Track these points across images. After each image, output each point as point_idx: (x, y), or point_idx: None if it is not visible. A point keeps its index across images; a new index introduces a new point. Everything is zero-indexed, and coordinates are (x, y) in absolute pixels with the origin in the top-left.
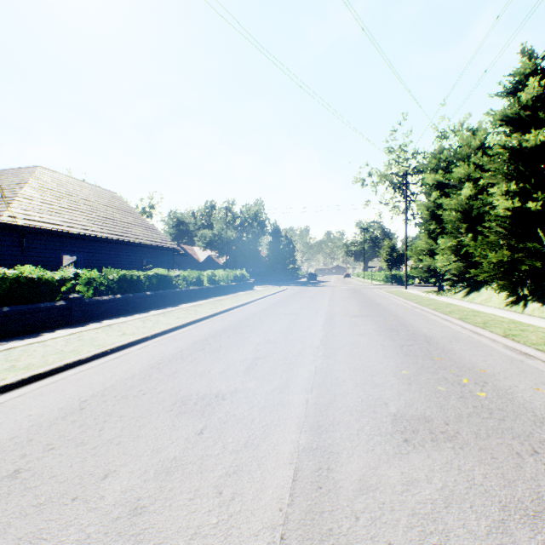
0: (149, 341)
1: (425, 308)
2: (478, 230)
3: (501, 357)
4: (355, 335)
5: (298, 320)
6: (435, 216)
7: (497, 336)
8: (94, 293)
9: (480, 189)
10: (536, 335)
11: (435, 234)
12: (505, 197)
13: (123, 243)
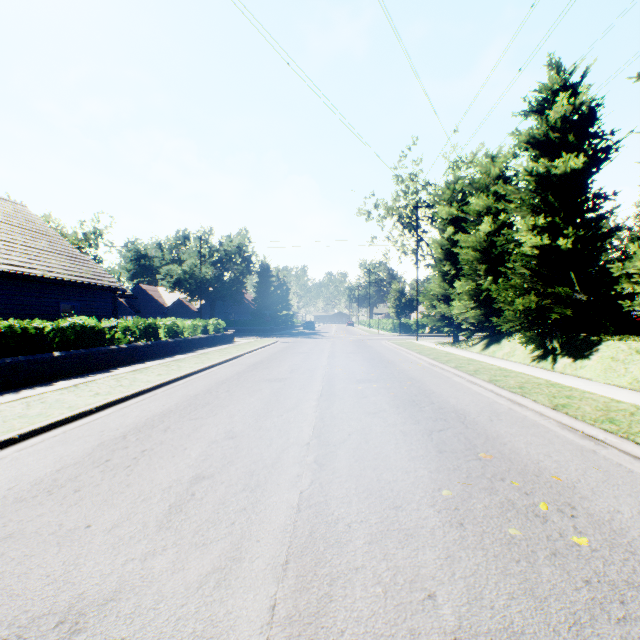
0: (12, 446)
1: (445, 367)
2: (497, 272)
3: (566, 445)
4: (363, 414)
5: (284, 391)
6: (450, 256)
7: (547, 409)
8: None
9: (500, 225)
10: (589, 404)
11: (450, 277)
12: (533, 233)
13: (21, 277)
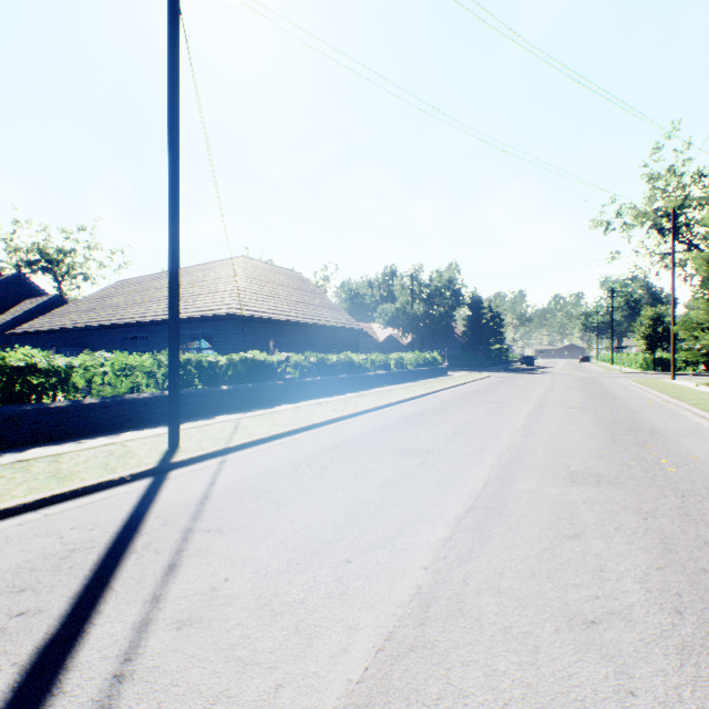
0: (357, 416)
1: (679, 403)
2: None
3: None
4: (563, 423)
5: (500, 408)
6: None
7: None
8: (299, 375)
9: None
10: None
11: None
12: None
13: (315, 326)
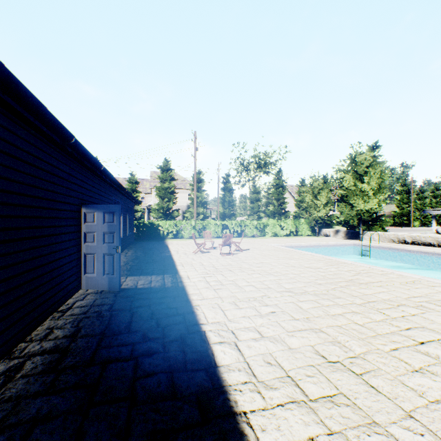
0: None
1: None
2: None
3: None
4: None
5: None
6: None
7: None
8: None
9: None
10: None
11: None
12: None
13: None
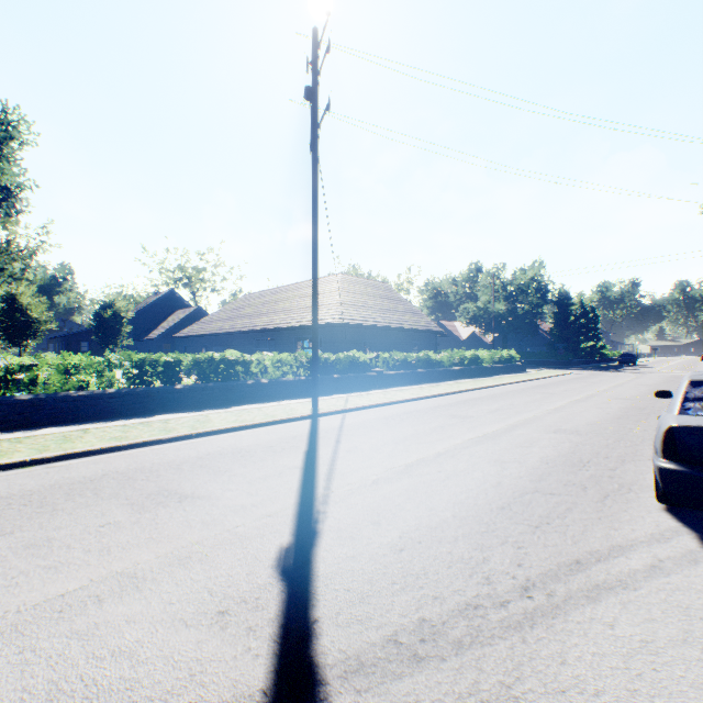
0: (428, 398)
1: None
2: None
3: None
4: (592, 408)
5: (549, 397)
6: None
7: None
8: (385, 369)
9: None
10: None
11: None
12: None
13: (398, 330)
